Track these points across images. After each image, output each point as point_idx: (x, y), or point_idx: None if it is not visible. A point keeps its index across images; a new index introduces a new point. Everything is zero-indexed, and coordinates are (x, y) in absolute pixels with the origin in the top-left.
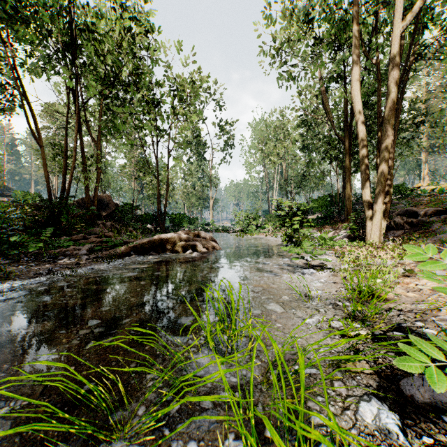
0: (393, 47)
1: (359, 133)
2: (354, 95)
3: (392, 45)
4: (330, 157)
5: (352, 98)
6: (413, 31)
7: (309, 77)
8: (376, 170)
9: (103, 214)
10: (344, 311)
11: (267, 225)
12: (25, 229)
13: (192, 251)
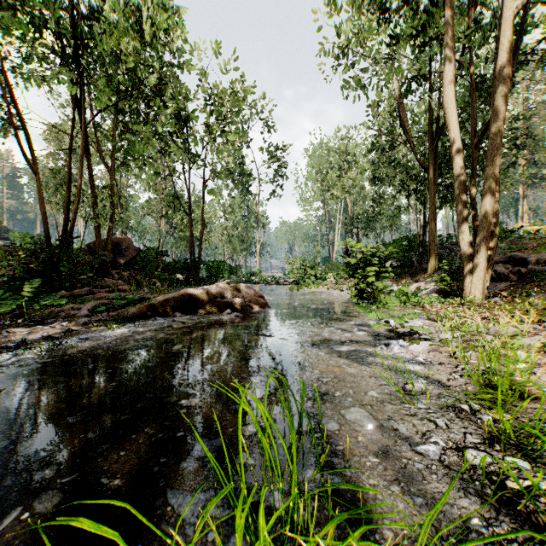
0: (503, 34)
1: (454, 154)
2: (447, 103)
3: (501, 31)
4: (408, 189)
5: (444, 106)
6: (522, 22)
7: (381, 89)
8: (471, 205)
9: (121, 261)
10: (478, 424)
11: (328, 276)
12: (15, 281)
13: (231, 310)
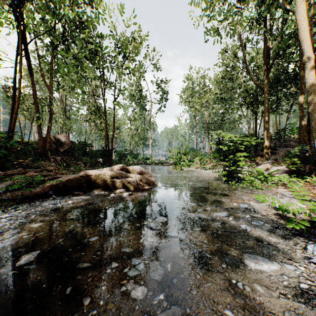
0: None
1: (306, 61)
2: (300, 20)
3: None
4: (247, 103)
5: (297, 23)
6: None
7: (230, 37)
8: (299, 109)
9: (61, 150)
10: None
11: (195, 159)
12: None
13: (124, 188)
